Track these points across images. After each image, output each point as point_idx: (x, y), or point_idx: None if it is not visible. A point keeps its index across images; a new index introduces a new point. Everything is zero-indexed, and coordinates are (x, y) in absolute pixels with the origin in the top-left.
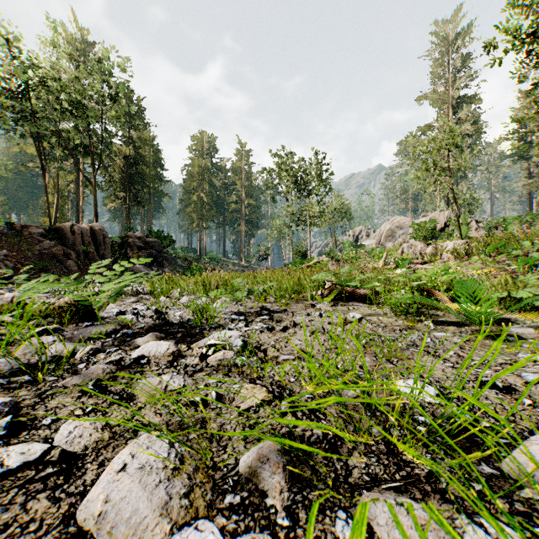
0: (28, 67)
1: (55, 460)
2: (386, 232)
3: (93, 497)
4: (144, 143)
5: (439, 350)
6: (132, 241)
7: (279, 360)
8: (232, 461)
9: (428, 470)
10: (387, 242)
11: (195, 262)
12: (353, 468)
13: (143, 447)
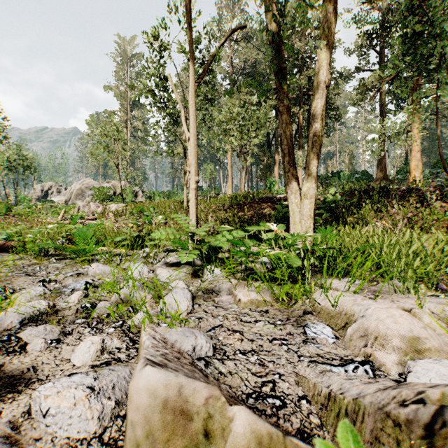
0: None
1: None
2: (77, 190)
3: None
4: None
5: (38, 272)
6: None
7: None
8: None
9: None
10: (78, 199)
11: None
12: None
13: None
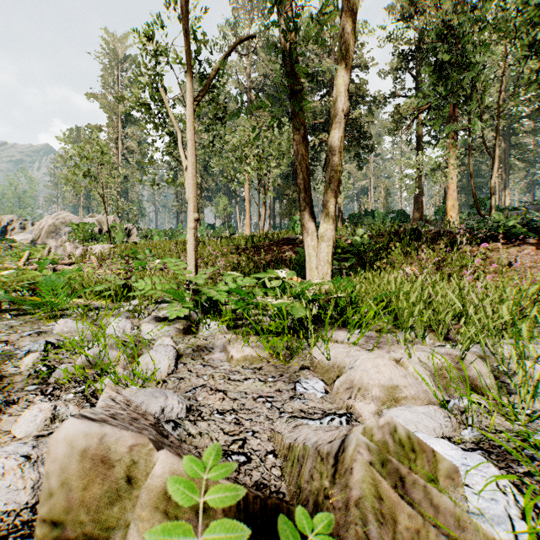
0: None
1: None
2: (49, 227)
3: None
4: None
5: None
6: None
7: None
8: None
9: None
10: (50, 238)
11: None
12: None
13: None
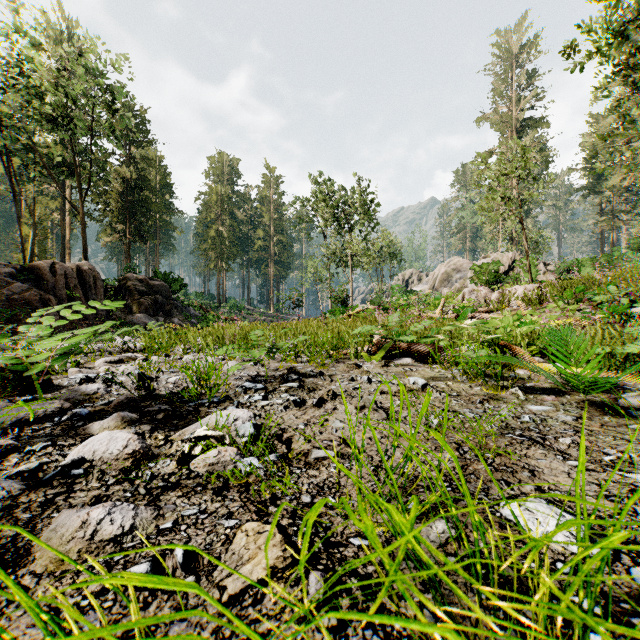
0: None
1: None
2: (441, 275)
3: None
4: (149, 164)
5: (548, 436)
6: (132, 284)
7: (309, 458)
8: None
9: None
10: (442, 287)
11: (213, 311)
12: None
13: None
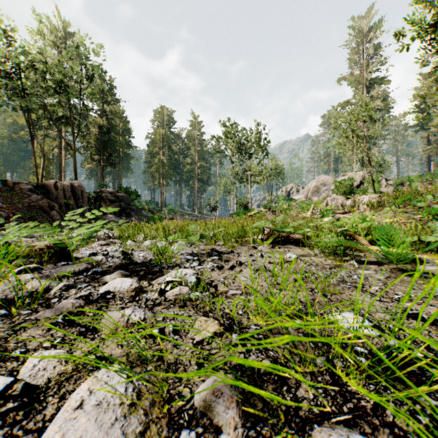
0: (19, 52)
1: (17, 394)
2: (313, 188)
3: (49, 436)
4: (115, 115)
5: (365, 286)
6: (105, 195)
7: (228, 294)
8: (188, 394)
9: (373, 402)
10: (313, 196)
11: (157, 213)
12: (302, 400)
13: (101, 382)
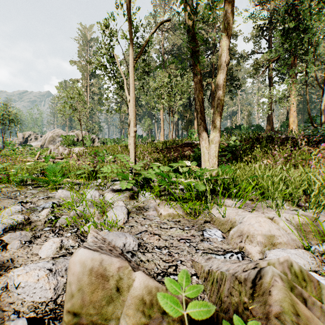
0: None
1: None
2: (50, 138)
3: None
4: None
5: (18, 196)
6: None
7: None
8: None
9: None
10: (50, 144)
11: None
12: None
13: None
